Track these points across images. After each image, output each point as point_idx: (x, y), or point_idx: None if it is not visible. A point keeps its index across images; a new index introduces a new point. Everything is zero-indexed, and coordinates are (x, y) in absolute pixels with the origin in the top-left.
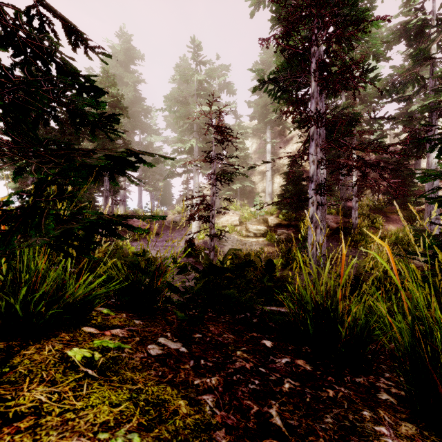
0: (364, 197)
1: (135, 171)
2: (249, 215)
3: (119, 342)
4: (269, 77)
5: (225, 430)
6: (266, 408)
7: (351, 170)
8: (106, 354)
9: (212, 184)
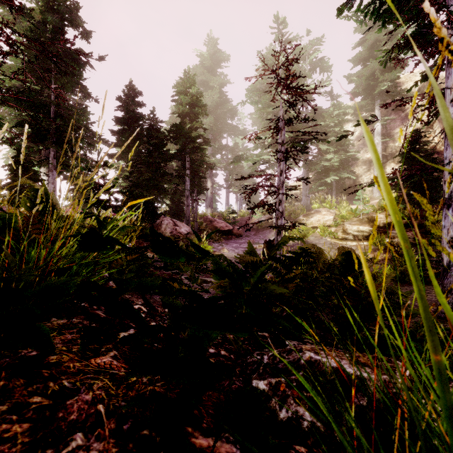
0: None
1: None
2: (348, 214)
3: None
4: None
5: None
6: None
7: None
8: None
9: (279, 160)
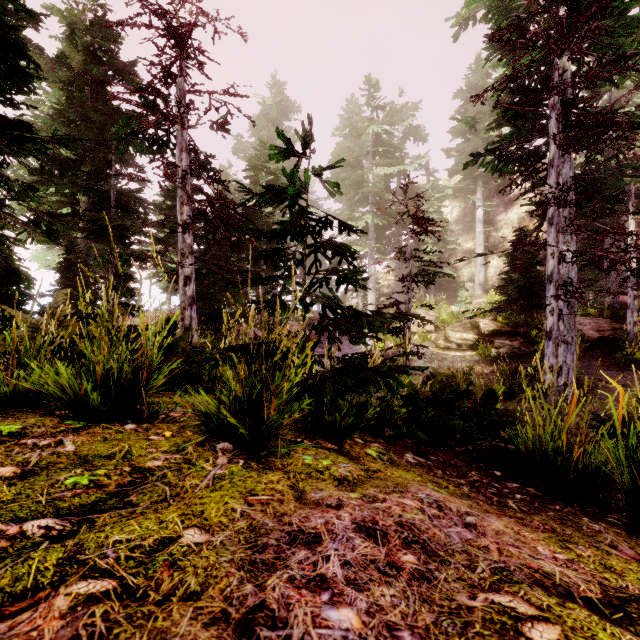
0: None
1: None
2: (449, 318)
3: (384, 451)
4: (486, 149)
5: (479, 500)
6: (503, 500)
7: (613, 268)
8: (384, 455)
9: (407, 288)
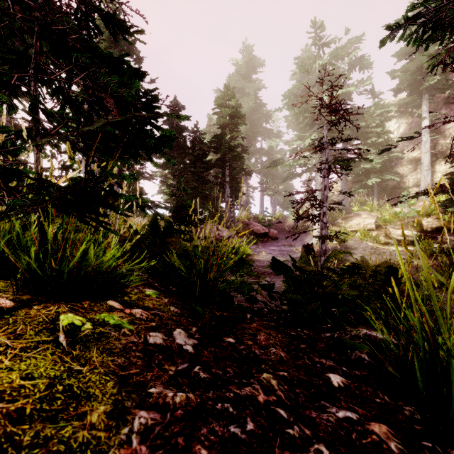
0: None
1: (170, 148)
2: (391, 217)
3: (125, 321)
4: (407, 16)
5: None
6: None
7: None
8: (97, 328)
9: (323, 176)
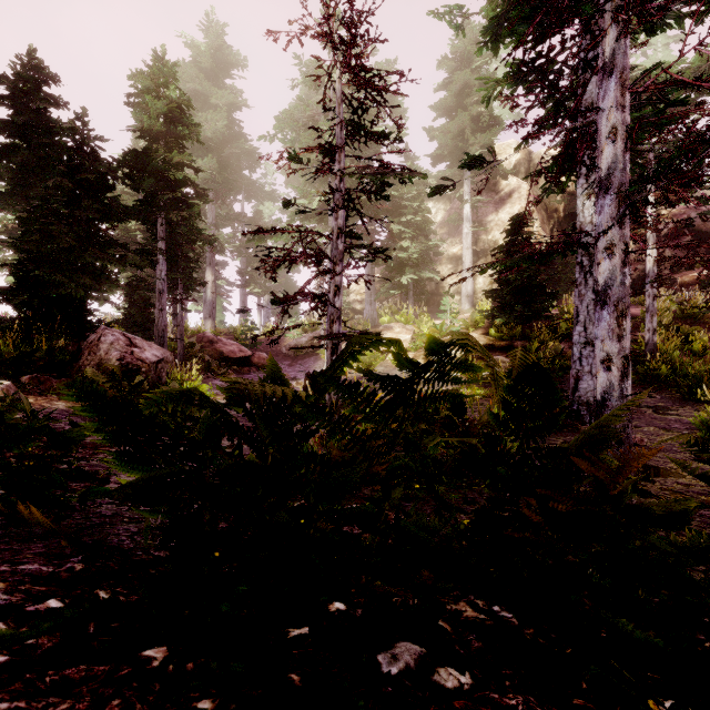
0: (671, 288)
1: None
2: (431, 332)
3: None
4: None
5: None
6: None
7: None
8: None
9: (335, 209)
